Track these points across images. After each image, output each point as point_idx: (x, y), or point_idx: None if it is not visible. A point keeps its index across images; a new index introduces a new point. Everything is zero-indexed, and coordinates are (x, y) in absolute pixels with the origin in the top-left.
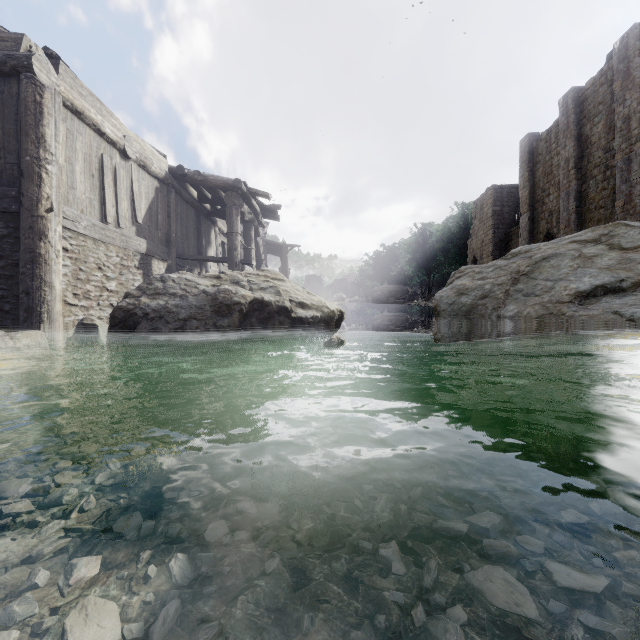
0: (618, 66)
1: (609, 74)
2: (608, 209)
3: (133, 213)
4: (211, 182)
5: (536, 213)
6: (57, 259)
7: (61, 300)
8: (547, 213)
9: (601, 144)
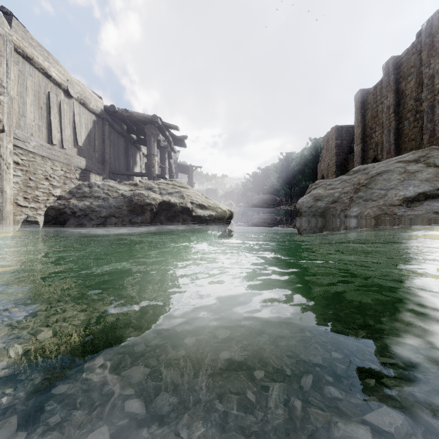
0: (425, 40)
1: (418, 46)
2: (418, 141)
3: (75, 138)
4: (135, 117)
5: (366, 144)
6: (8, 170)
7: (11, 202)
8: (374, 144)
9: (413, 95)
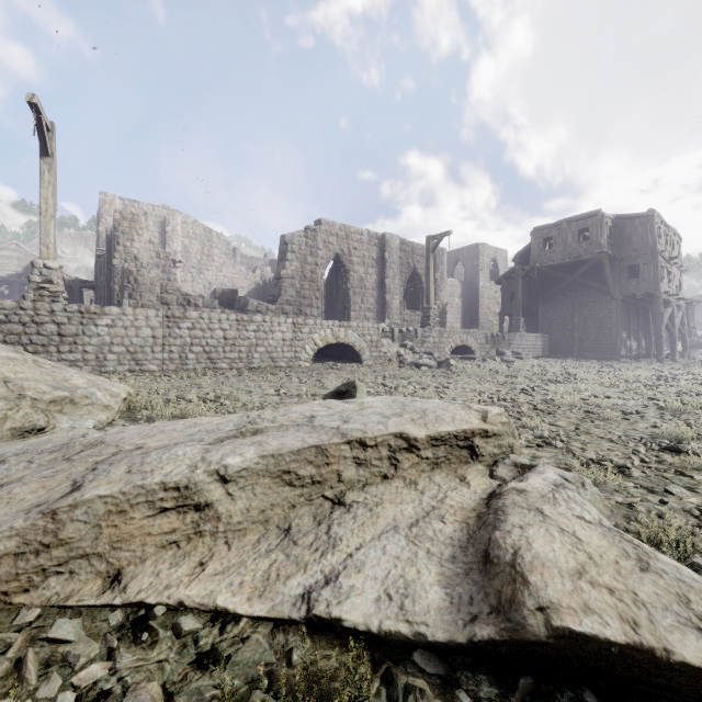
0: None
1: None
2: None
3: None
4: None
5: None
6: None
7: None
8: None
9: None
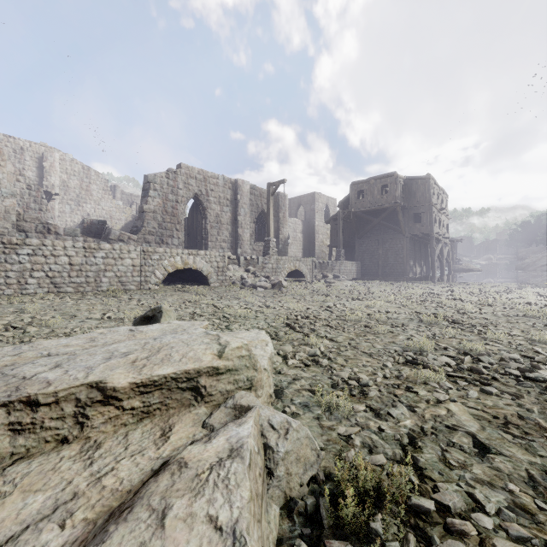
0: None
1: None
2: None
3: None
4: None
5: None
6: None
7: None
8: None
9: None
